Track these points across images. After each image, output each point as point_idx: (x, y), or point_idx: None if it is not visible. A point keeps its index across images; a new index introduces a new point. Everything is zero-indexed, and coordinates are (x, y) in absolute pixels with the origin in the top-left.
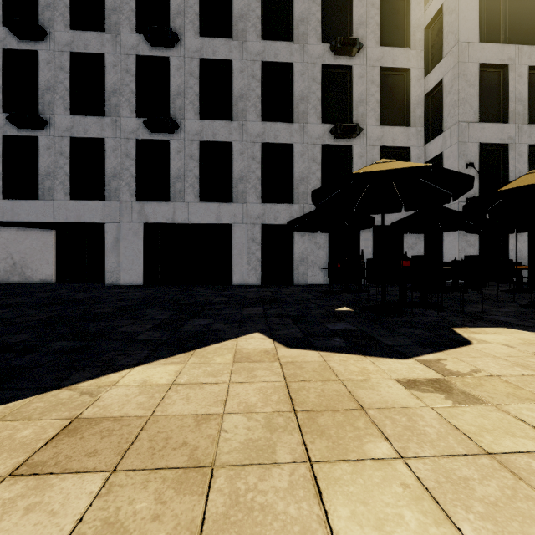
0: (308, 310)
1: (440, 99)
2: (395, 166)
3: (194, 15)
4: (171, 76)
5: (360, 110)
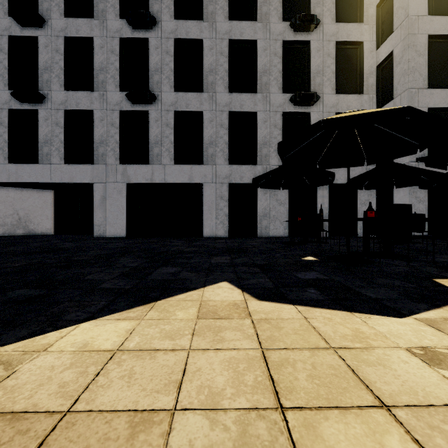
0: (274, 259)
1: (390, 69)
2: (367, 111)
3: (169, 1)
4: (150, 55)
5: (317, 81)
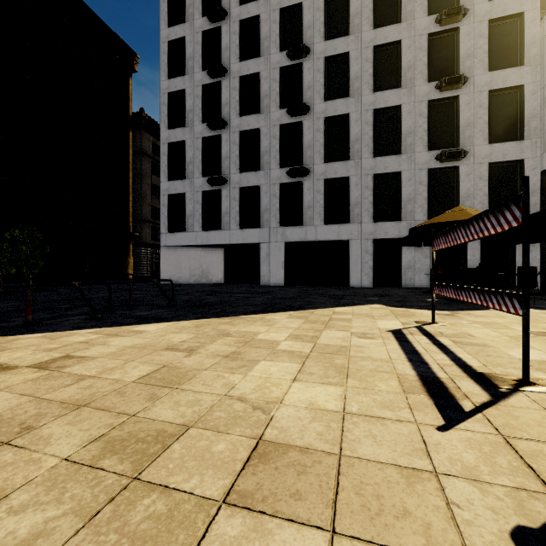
0: (407, 299)
1: None
2: (458, 218)
3: (320, 86)
4: (304, 135)
5: (467, 133)
